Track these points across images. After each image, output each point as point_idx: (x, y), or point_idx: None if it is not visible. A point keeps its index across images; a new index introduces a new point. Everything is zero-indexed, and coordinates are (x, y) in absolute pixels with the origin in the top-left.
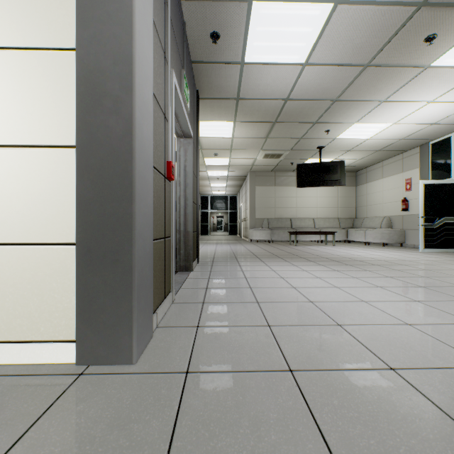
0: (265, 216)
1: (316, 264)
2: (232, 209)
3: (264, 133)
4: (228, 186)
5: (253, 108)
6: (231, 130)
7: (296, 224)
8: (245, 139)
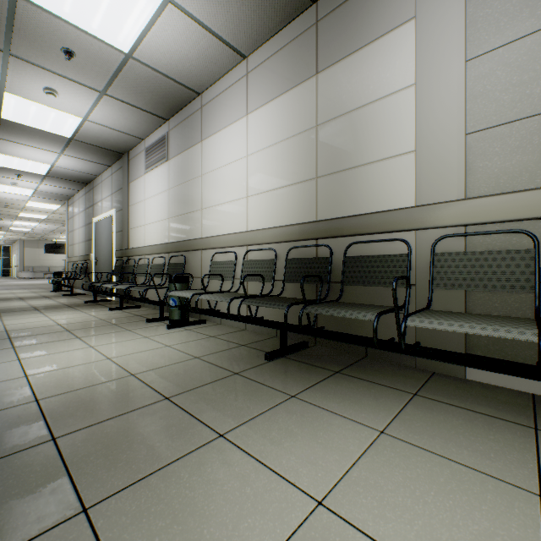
0: (32, 264)
1: (37, 281)
2: (6, 256)
3: (23, 234)
4: (3, 242)
5: (15, 232)
6: (5, 233)
7: (53, 269)
8: (14, 234)
